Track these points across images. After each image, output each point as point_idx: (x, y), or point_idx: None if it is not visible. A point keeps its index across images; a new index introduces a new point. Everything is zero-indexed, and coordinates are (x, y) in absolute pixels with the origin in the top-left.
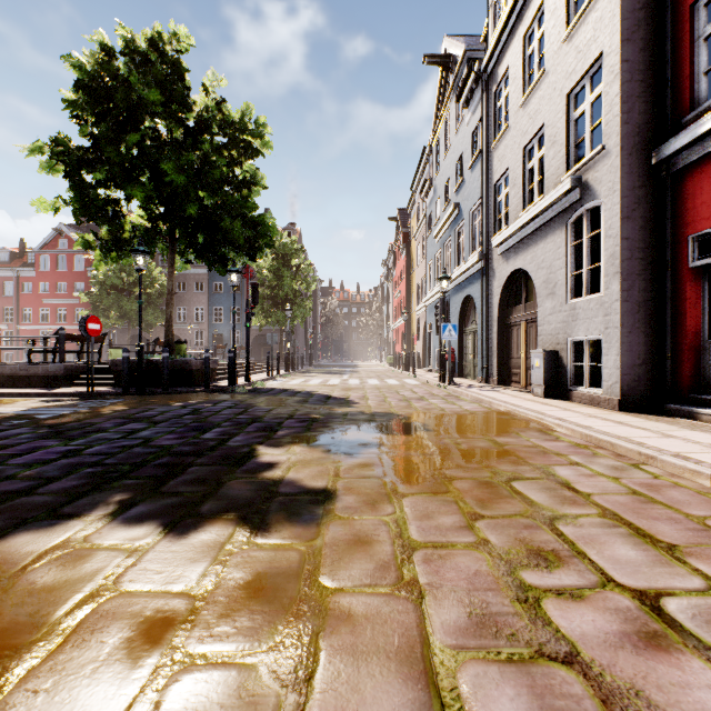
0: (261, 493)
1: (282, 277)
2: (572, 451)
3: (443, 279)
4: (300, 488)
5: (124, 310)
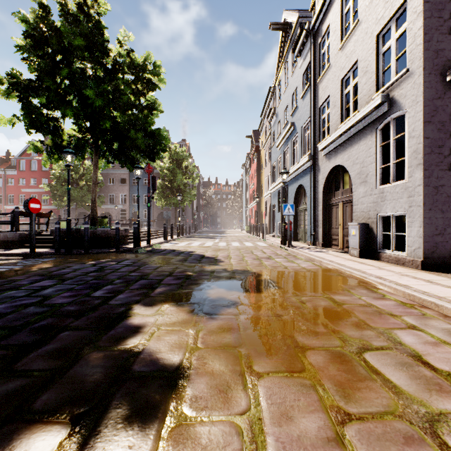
0: (113, 372)
1: (176, 174)
2: (403, 311)
3: (284, 173)
4: (155, 363)
5: (73, 196)
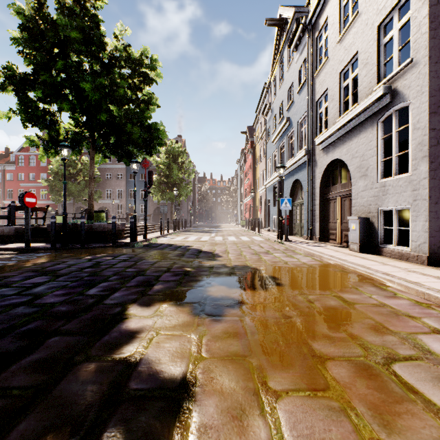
0: (105, 391)
1: (172, 169)
2: (421, 312)
3: (281, 167)
4: (154, 378)
5: (70, 191)
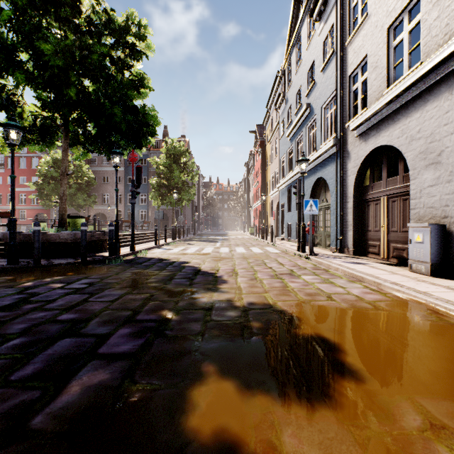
0: None
1: (173, 170)
2: None
3: (303, 161)
4: None
5: None
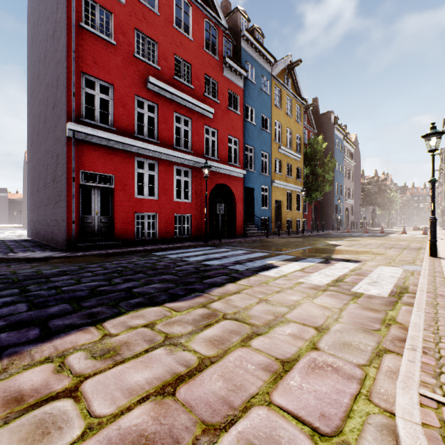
0: None
1: None
2: None
3: None
4: None
5: None
